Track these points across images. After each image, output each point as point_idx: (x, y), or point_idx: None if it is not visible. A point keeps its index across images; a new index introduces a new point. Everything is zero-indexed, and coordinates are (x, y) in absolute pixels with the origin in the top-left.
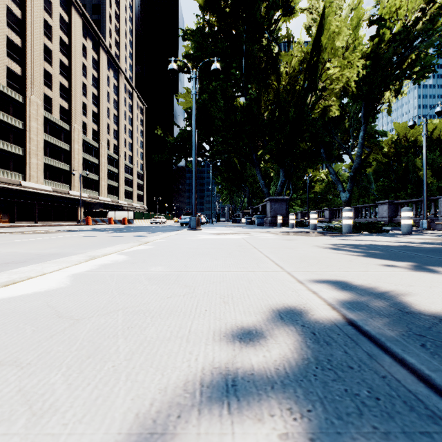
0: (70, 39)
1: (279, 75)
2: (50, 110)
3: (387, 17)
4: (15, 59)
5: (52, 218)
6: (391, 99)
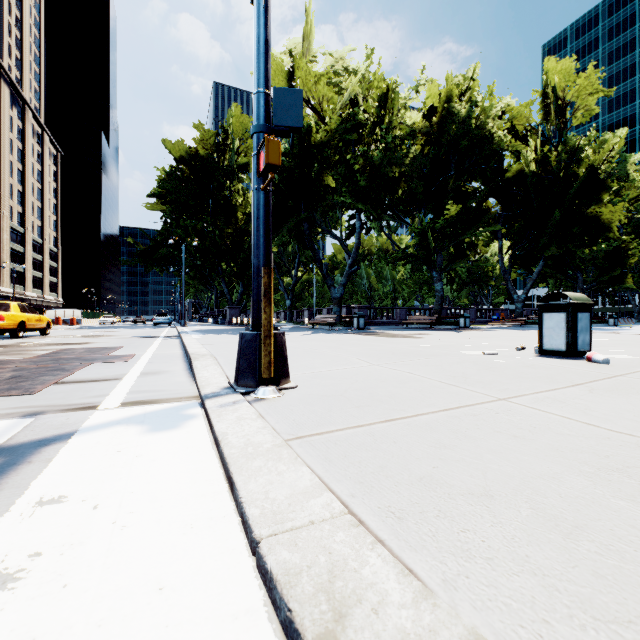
0: None
1: (237, 218)
2: None
3: None
4: None
5: None
6: None
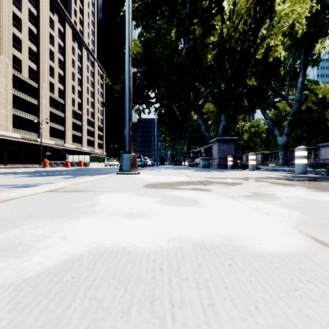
0: (38, 11)
1: (223, 17)
2: (19, 70)
3: None
4: None
5: (21, 161)
6: (321, 51)
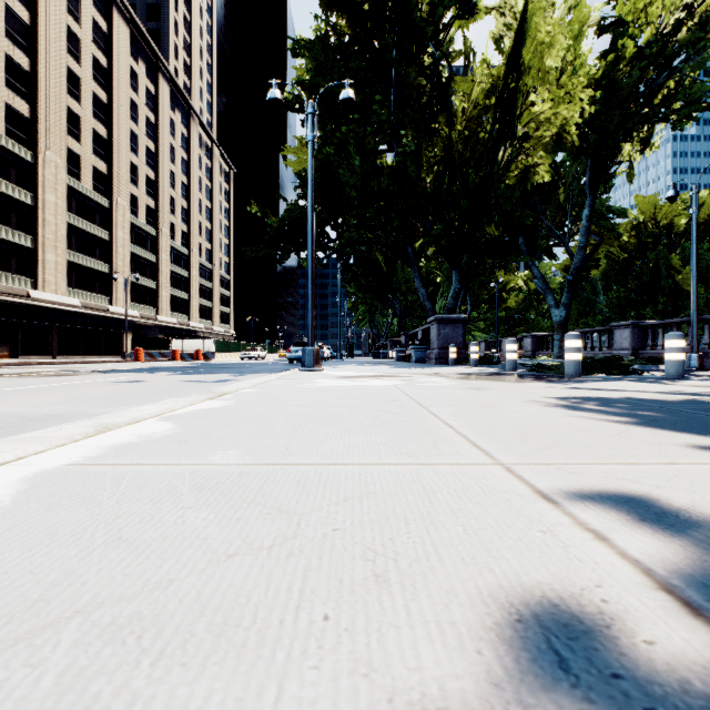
0: (109, 59)
1: (451, 115)
2: (77, 175)
3: (629, 19)
4: (20, 90)
5: (81, 351)
6: (634, 155)
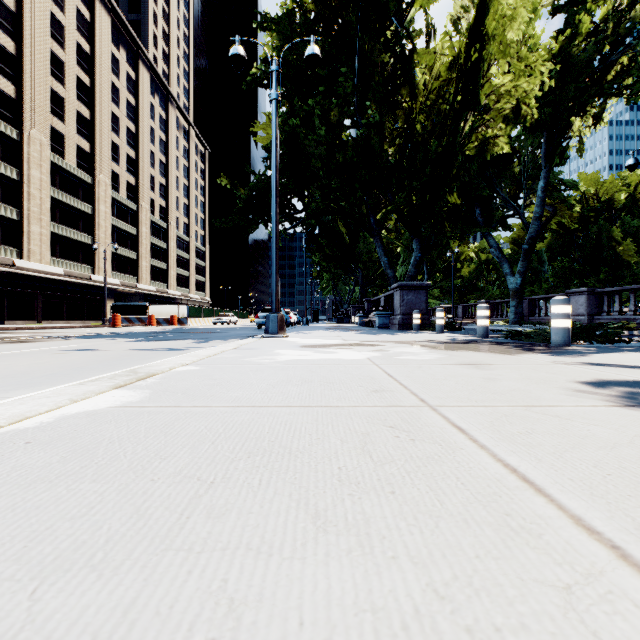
0: (92, 46)
1: (413, 89)
2: (61, 153)
3: None
4: (6, 72)
5: (65, 316)
6: (585, 131)
